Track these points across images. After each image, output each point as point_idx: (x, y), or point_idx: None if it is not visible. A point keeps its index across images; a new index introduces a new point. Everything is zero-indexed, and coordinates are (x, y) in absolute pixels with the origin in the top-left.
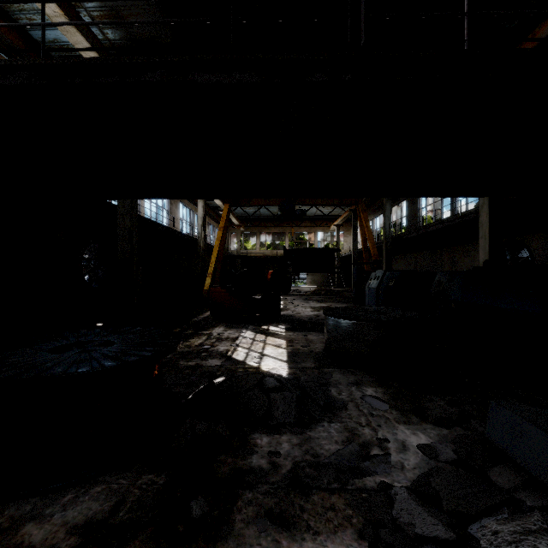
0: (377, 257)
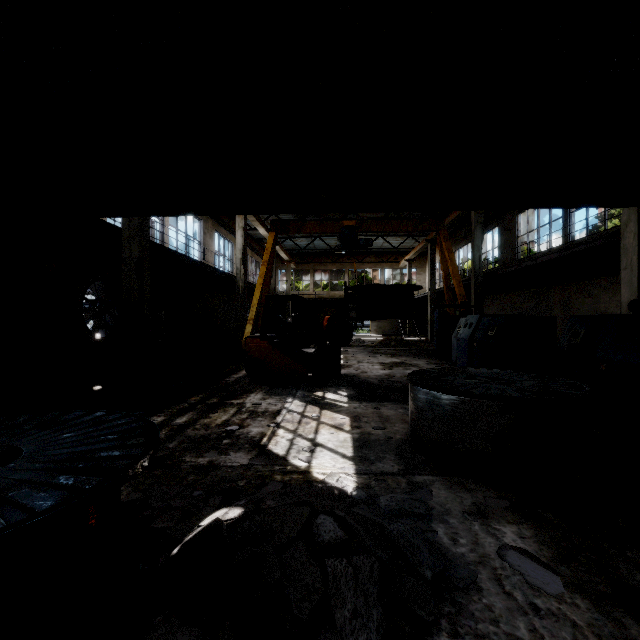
0: (464, 298)
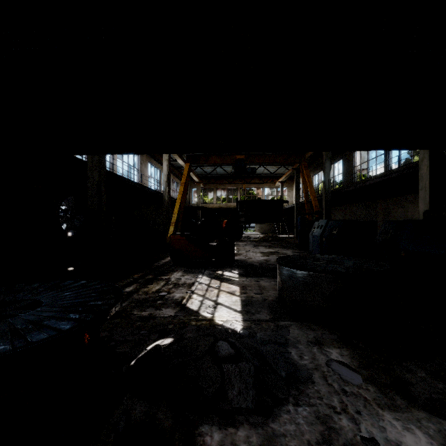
0: (318, 208)
